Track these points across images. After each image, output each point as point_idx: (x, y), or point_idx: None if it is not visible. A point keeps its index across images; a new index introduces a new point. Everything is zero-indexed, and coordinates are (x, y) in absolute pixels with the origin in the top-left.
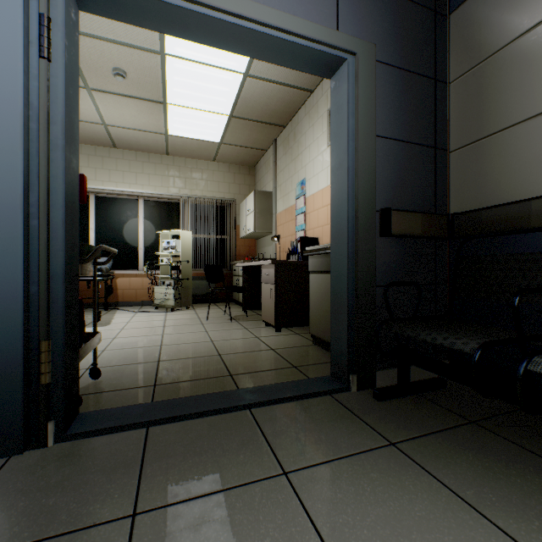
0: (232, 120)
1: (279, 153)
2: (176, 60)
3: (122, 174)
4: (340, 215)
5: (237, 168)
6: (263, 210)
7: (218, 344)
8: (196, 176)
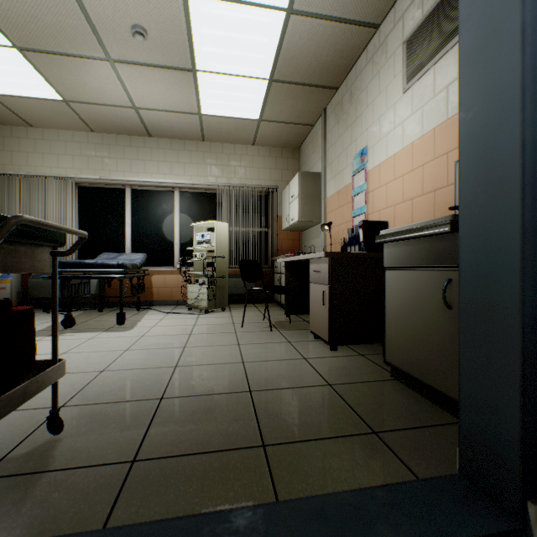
0: (272, 86)
1: (329, 125)
2: (201, 1)
3: (157, 164)
4: (494, 142)
5: (279, 151)
6: (310, 195)
7: (250, 368)
8: (234, 163)
